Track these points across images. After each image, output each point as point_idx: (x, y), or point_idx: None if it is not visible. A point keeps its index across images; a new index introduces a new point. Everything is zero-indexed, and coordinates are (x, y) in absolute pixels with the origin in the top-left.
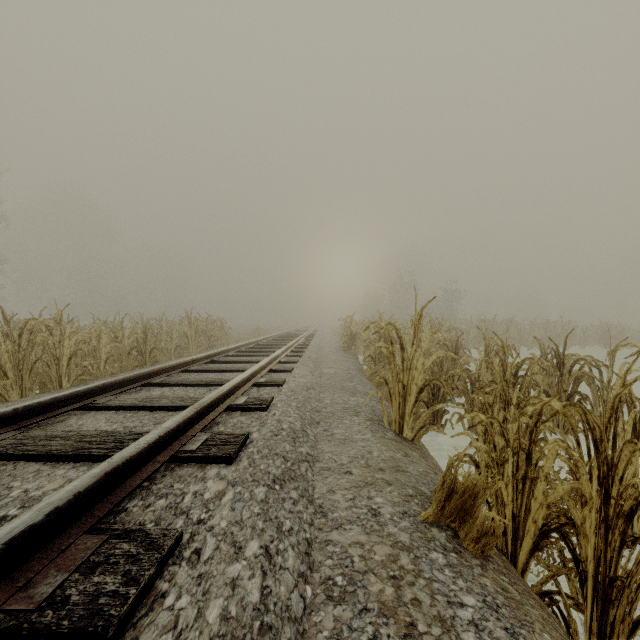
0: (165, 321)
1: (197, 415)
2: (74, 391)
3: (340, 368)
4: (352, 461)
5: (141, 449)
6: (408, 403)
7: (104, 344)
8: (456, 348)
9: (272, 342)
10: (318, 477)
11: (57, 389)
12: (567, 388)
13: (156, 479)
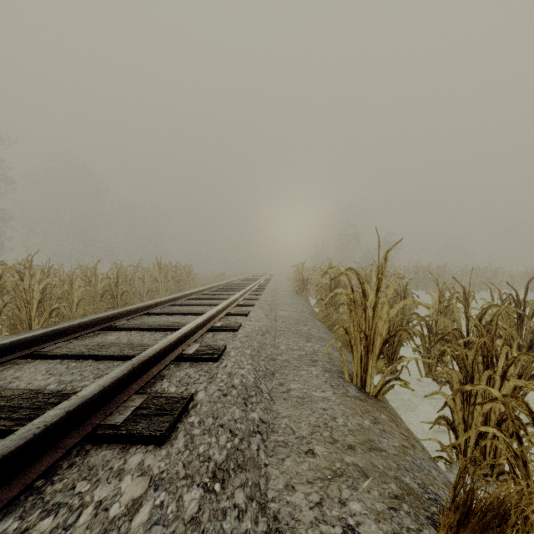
0: (140, 267)
1: (133, 373)
2: (17, 339)
3: (294, 311)
4: (313, 432)
5: (28, 439)
6: (371, 355)
7: (76, 288)
8: (405, 292)
9: (233, 286)
10: (272, 459)
11: (27, 331)
12: (529, 335)
13: (56, 474)
